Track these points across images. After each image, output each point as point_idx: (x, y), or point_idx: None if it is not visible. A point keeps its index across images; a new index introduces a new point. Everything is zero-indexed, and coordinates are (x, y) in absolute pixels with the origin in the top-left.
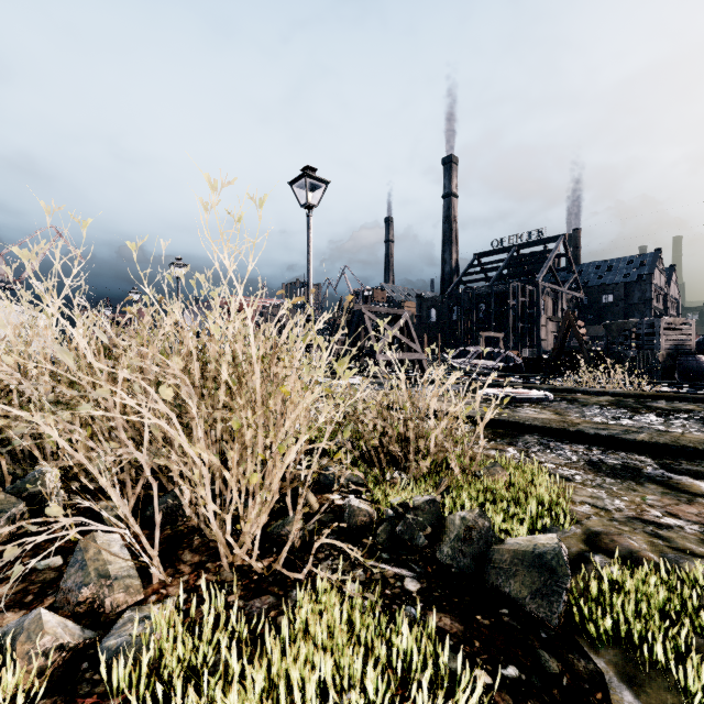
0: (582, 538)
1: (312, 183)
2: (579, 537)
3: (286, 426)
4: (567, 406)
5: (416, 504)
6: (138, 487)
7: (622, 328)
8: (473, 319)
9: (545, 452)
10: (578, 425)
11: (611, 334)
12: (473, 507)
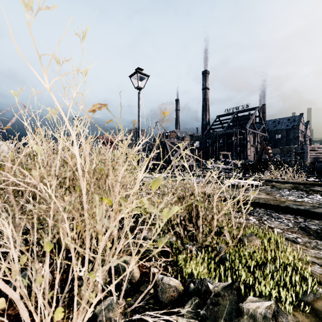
0: None
1: (141, 76)
2: None
3: (107, 234)
4: (271, 189)
5: (216, 291)
6: (2, 269)
7: (288, 150)
8: (216, 146)
9: (271, 220)
10: (284, 202)
11: (283, 153)
12: (246, 271)
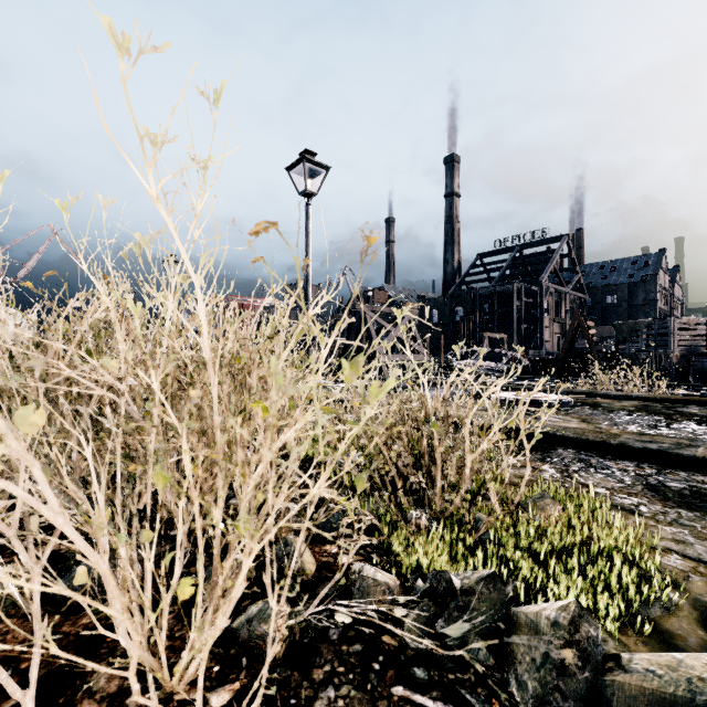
0: (695, 617)
1: (312, 168)
2: (689, 615)
3: (260, 469)
4: (591, 412)
5: (466, 585)
6: (47, 549)
7: (633, 328)
8: (476, 320)
9: (589, 472)
10: (618, 436)
11: (621, 335)
12: (528, 563)
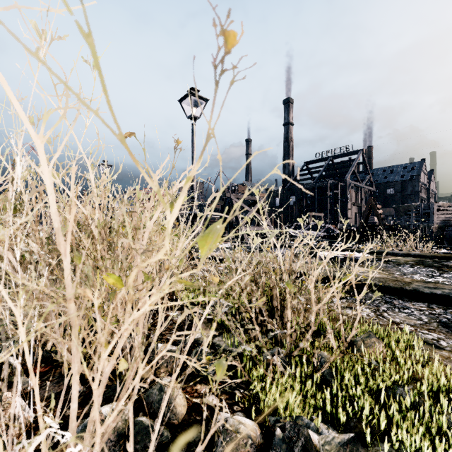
0: None
1: (196, 100)
2: None
3: (110, 347)
4: (386, 265)
5: None
6: None
7: (406, 209)
8: (304, 204)
9: (394, 311)
10: (410, 283)
11: (399, 214)
12: (367, 400)
